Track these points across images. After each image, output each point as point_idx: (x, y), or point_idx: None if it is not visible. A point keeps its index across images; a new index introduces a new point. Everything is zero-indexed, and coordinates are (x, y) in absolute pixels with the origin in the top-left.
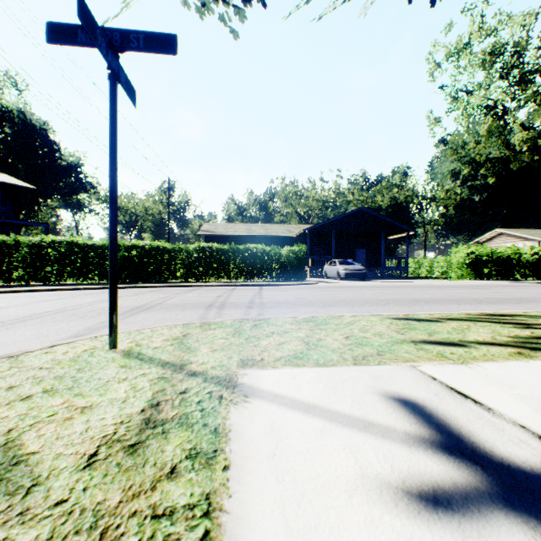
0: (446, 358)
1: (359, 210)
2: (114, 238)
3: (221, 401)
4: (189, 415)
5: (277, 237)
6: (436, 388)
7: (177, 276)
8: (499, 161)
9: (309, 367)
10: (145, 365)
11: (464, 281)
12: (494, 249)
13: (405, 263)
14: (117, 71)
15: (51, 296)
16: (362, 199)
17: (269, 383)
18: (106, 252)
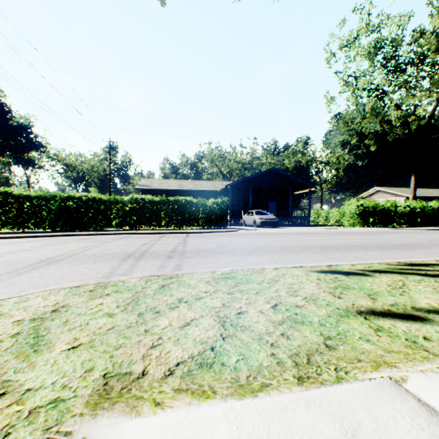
0: (430, 353)
1: (272, 170)
2: None
3: None
4: None
5: (204, 192)
6: None
7: (112, 225)
8: (379, 133)
9: (222, 398)
10: None
11: (356, 228)
12: (378, 203)
13: (308, 213)
14: None
15: None
16: (273, 162)
17: None
18: (42, 202)
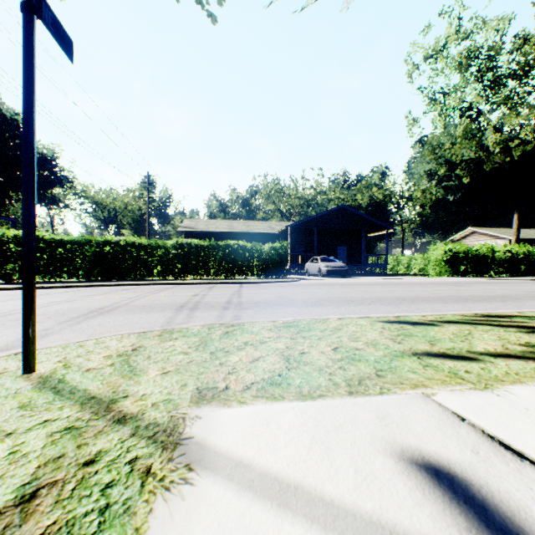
0: (464, 380)
1: (340, 208)
2: (29, 225)
3: (144, 484)
4: (76, 526)
5: (259, 234)
6: (471, 438)
7: (153, 274)
8: (473, 162)
9: (290, 400)
10: (57, 403)
11: (442, 278)
12: (470, 247)
13: (385, 260)
14: (37, 3)
15: (5, 296)
16: (342, 198)
17: (229, 435)
18: (76, 248)
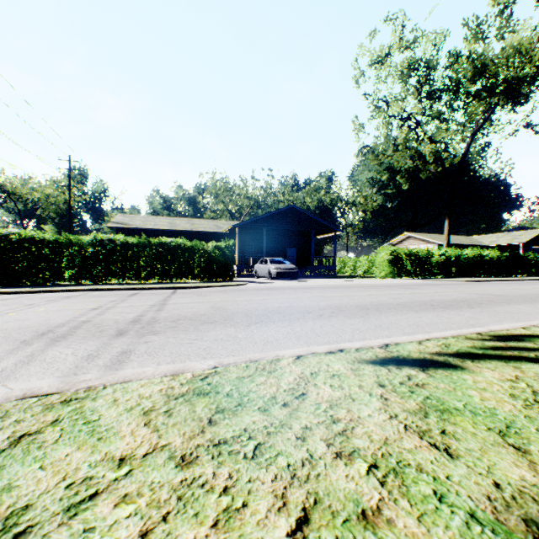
0: None
1: (291, 208)
2: None
3: None
4: None
5: (205, 233)
6: None
7: (63, 277)
8: (412, 170)
9: None
10: None
11: (389, 280)
12: (412, 250)
13: (333, 262)
14: None
15: None
16: (292, 200)
17: None
18: None
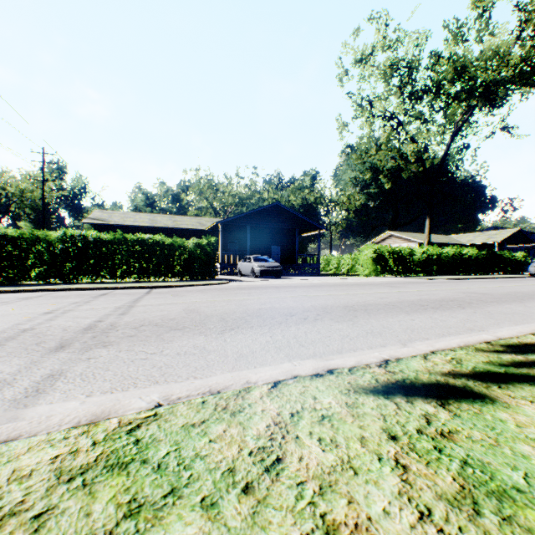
0: None
1: (275, 205)
2: None
3: None
4: None
5: (187, 230)
6: None
7: (28, 276)
8: (394, 169)
9: None
10: None
11: (373, 278)
12: (395, 248)
13: (317, 260)
14: None
15: None
16: (277, 198)
17: None
18: None
